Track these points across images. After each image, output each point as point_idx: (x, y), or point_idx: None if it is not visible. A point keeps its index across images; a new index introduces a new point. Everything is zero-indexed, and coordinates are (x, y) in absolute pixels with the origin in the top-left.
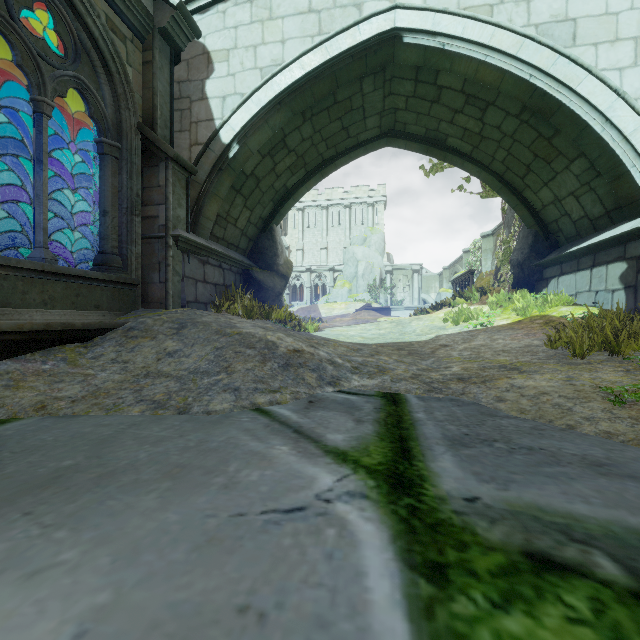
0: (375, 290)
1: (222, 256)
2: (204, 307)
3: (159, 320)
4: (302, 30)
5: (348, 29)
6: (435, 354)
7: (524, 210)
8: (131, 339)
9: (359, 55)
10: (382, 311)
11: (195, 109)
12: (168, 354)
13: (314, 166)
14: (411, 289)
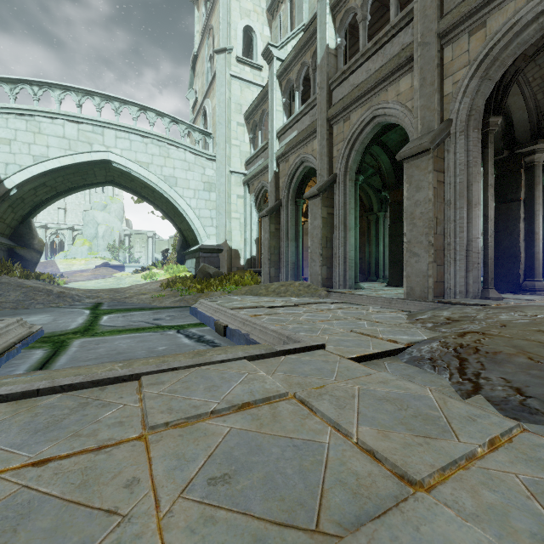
0: (115, 249)
1: None
2: None
3: None
4: (60, 145)
5: (85, 153)
6: (125, 292)
7: (178, 229)
8: None
9: (91, 164)
10: (118, 268)
11: None
12: None
13: (63, 190)
14: (147, 250)
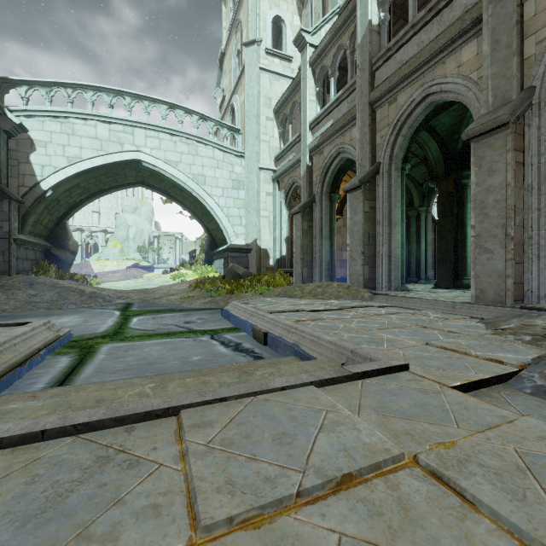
0: (145, 251)
1: (36, 244)
2: (27, 273)
3: (16, 281)
4: (92, 146)
5: (116, 153)
6: (154, 292)
7: (206, 229)
8: (8, 290)
9: (122, 164)
10: (148, 269)
11: (22, 167)
12: (33, 295)
13: (95, 192)
14: (174, 251)
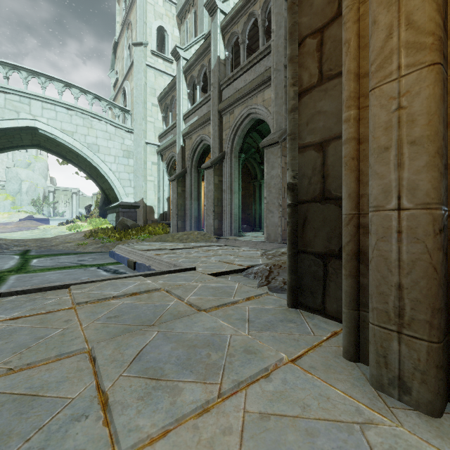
0: (39, 204)
1: None
2: None
3: None
4: None
5: (12, 120)
6: (51, 241)
7: (100, 188)
8: None
9: (18, 130)
10: (43, 221)
11: None
12: None
13: None
14: (71, 205)
